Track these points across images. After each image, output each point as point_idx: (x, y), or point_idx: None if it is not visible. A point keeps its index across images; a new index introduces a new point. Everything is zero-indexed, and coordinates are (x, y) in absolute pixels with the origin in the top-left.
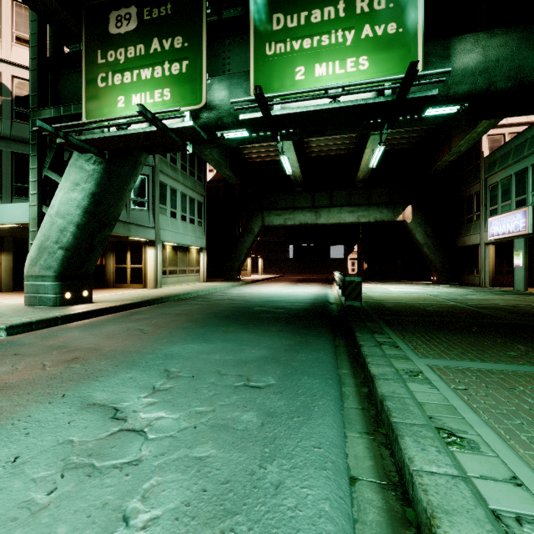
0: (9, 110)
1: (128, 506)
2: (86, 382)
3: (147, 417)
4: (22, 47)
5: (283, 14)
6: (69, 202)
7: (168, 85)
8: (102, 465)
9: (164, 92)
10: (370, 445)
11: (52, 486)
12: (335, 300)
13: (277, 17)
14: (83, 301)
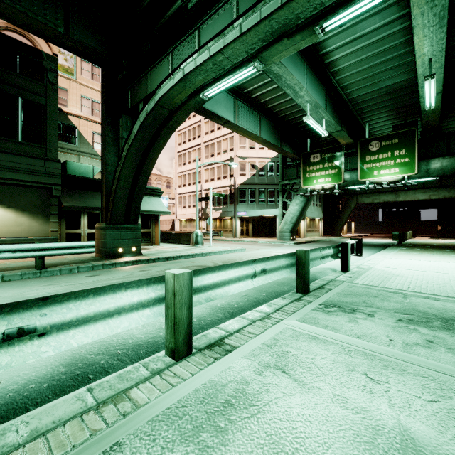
0: (257, 174)
1: None
2: None
3: None
4: (261, 151)
5: (369, 156)
6: (294, 209)
7: (330, 176)
8: None
9: (329, 178)
10: None
11: None
12: None
13: (367, 157)
14: (294, 240)
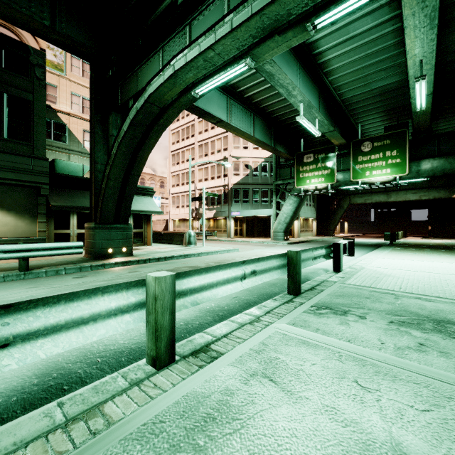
0: (251, 174)
1: None
2: None
3: None
4: (255, 151)
5: (361, 156)
6: (288, 209)
7: (323, 177)
8: None
9: (322, 179)
10: None
11: None
12: None
13: (360, 157)
14: (288, 240)
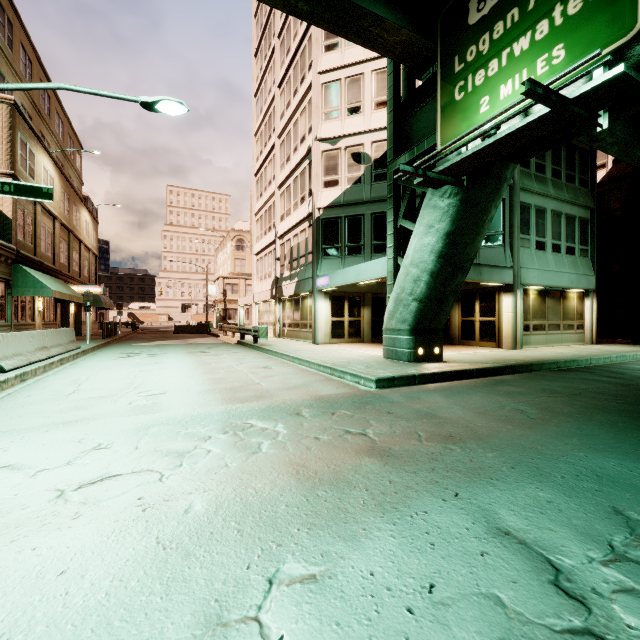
0: (369, 175)
1: None
2: (478, 482)
3: (638, 628)
4: (378, 112)
5: None
6: (422, 248)
7: (561, 38)
8: None
9: (553, 53)
10: None
11: None
12: None
13: None
14: (434, 359)
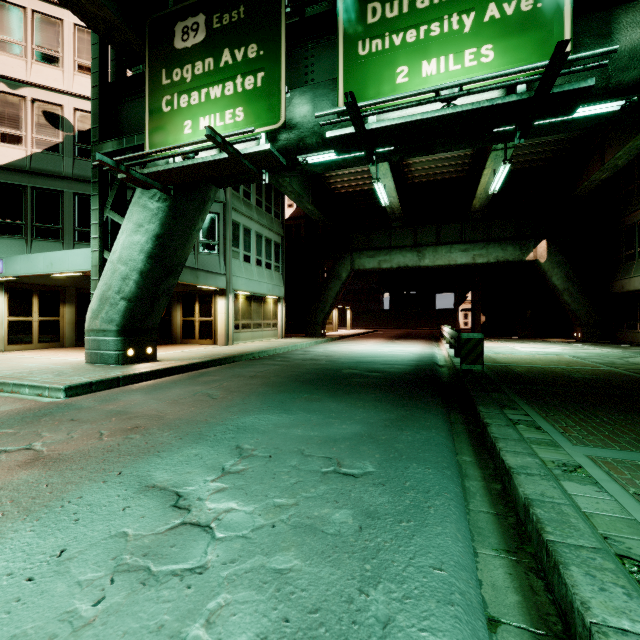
0: (71, 147)
1: (188, 633)
2: (146, 458)
3: (214, 508)
4: (84, 77)
5: (380, 2)
6: (132, 246)
7: (241, 103)
8: (159, 569)
9: (236, 112)
10: (512, 569)
11: (100, 593)
12: (444, 362)
13: (372, 7)
14: (147, 359)
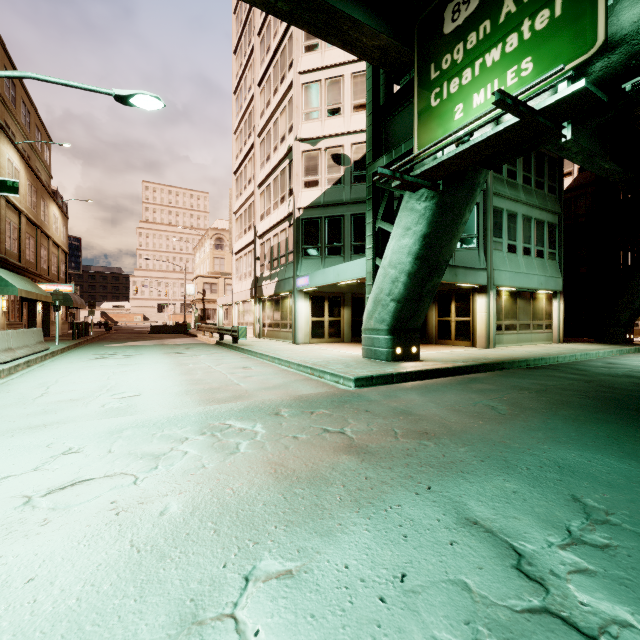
0: (349, 177)
1: None
2: (450, 476)
3: (589, 604)
4: (357, 114)
5: None
6: (400, 250)
7: (529, 52)
8: None
9: (522, 66)
10: None
11: None
12: None
13: None
14: (412, 358)
